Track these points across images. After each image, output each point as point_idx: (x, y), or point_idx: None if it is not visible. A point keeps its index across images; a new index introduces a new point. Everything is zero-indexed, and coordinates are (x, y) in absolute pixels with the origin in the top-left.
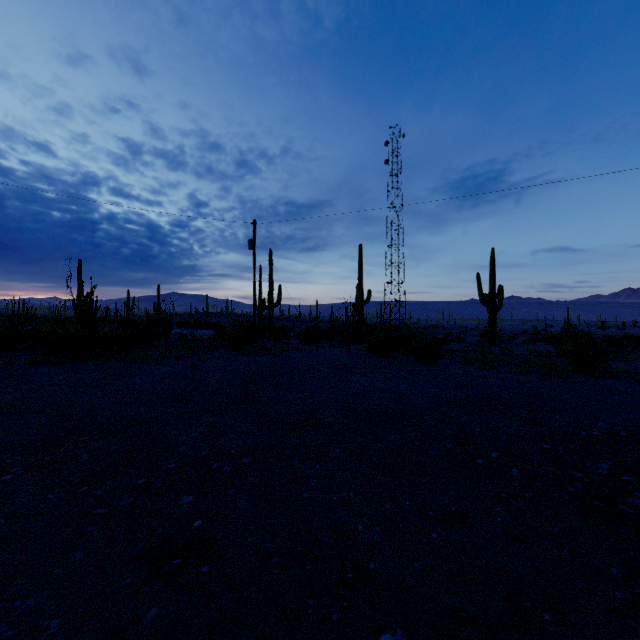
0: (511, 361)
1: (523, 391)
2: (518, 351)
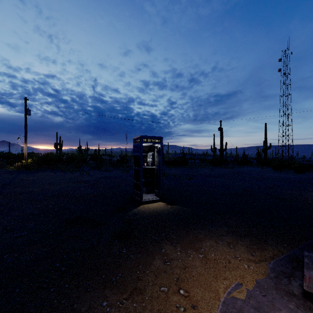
0: None
1: None
2: None
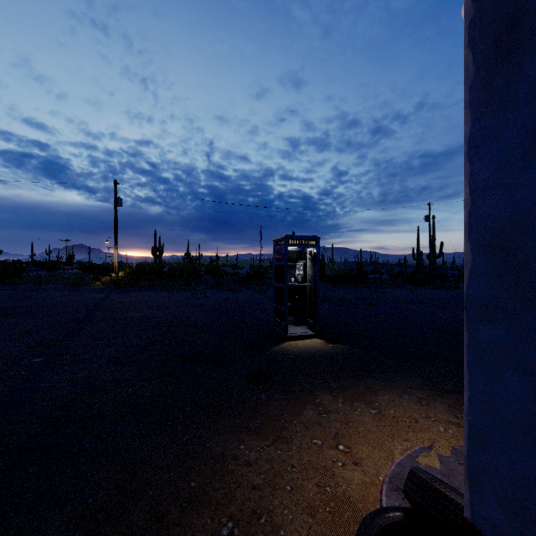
0: None
1: None
2: None
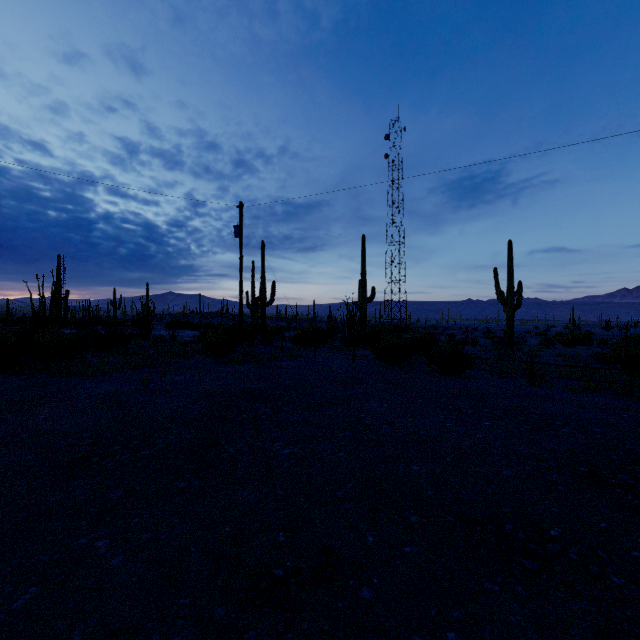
0: (553, 371)
1: (639, 433)
2: (544, 356)
